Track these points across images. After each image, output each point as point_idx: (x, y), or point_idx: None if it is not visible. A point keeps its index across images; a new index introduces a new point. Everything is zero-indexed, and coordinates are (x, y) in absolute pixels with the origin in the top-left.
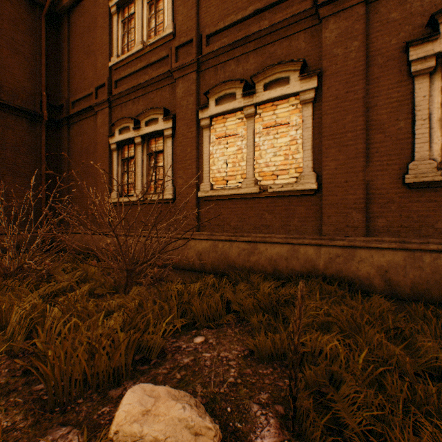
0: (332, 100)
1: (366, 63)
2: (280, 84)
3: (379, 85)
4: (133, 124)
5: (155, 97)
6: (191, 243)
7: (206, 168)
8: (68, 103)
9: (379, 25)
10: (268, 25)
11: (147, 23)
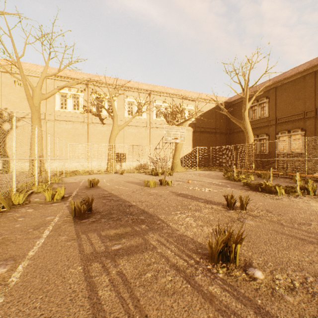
0: (307, 136)
1: (315, 129)
2: (296, 131)
3: (317, 134)
4: (256, 136)
5: (262, 130)
6: (273, 163)
7: (277, 147)
8: (233, 128)
9: (317, 123)
10: (293, 119)
11: (260, 112)
